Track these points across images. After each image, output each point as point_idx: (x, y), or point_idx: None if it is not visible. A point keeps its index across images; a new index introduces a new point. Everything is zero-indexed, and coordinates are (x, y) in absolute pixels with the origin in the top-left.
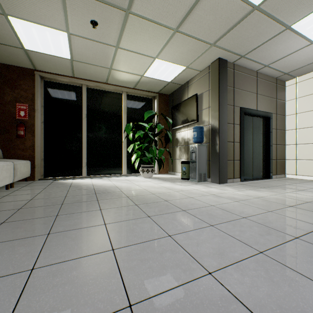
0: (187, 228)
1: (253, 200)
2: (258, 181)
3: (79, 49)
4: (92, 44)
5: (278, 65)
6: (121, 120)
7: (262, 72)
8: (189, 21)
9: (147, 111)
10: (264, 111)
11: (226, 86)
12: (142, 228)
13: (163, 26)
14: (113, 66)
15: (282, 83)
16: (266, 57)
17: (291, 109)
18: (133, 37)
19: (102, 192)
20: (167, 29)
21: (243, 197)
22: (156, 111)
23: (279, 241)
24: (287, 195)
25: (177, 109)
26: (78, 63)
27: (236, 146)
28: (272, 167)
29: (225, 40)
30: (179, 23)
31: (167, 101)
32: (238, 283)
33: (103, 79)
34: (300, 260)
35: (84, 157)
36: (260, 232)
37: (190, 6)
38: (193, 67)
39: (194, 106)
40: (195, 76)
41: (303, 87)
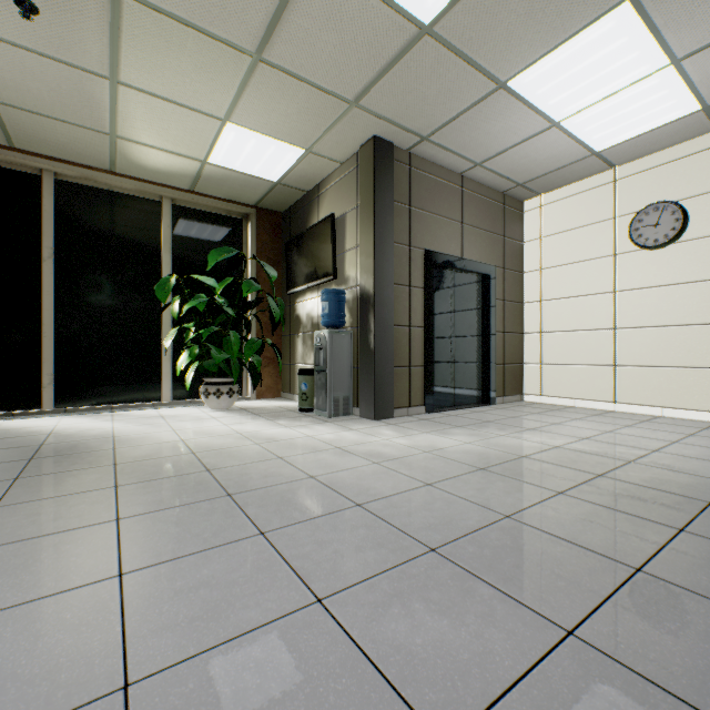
0: (191, 547)
1: (414, 459)
2: (464, 410)
3: (4, 72)
4: (39, 63)
5: (501, 166)
6: (158, 267)
7: (474, 178)
8: (284, 40)
9: (218, 249)
10: (479, 261)
11: (392, 202)
12: (64, 557)
13: (221, 42)
14: (118, 130)
15: (516, 204)
16: (474, 145)
17: (533, 260)
18: (151, 61)
19: (57, 454)
20: (236, 52)
21: (400, 452)
22: (251, 249)
23: (387, 563)
24: (495, 442)
25: (297, 248)
26: (16, 112)
27: (416, 335)
28: (496, 381)
29: (378, 97)
30: (260, 41)
31: (278, 228)
32: (179, 709)
33: (102, 162)
34: (393, 612)
35: (47, 359)
36: (364, 542)
37: (275, 2)
38: (322, 151)
39: (329, 242)
40: (333, 173)
41: (553, 216)
